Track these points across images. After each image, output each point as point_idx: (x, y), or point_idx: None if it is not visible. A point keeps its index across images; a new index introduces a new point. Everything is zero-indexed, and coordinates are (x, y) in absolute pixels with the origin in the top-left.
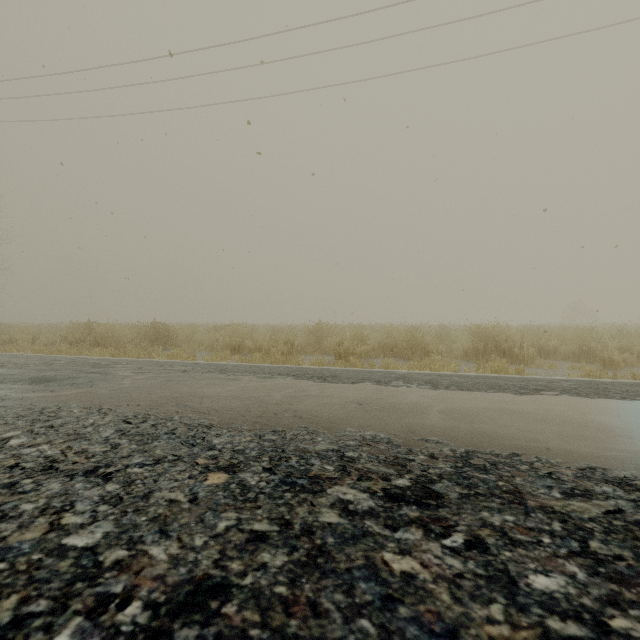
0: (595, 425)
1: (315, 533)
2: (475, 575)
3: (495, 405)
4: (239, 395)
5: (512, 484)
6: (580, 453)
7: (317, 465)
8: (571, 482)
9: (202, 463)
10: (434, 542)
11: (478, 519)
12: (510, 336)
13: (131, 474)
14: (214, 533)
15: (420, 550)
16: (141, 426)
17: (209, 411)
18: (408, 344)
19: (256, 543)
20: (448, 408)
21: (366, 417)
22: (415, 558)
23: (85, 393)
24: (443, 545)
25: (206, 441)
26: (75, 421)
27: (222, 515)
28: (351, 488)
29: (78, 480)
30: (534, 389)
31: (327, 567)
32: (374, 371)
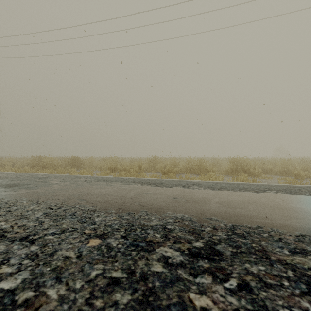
0: (299, 210)
1: (148, 279)
2: (246, 310)
3: (245, 198)
4: (112, 193)
5: (260, 245)
6: (294, 226)
7: (151, 234)
8: (293, 244)
9: (87, 233)
10: (219, 285)
11: (244, 269)
12: (248, 163)
13: (46, 240)
14: (88, 279)
15: (211, 291)
16: (57, 211)
17: (95, 202)
18: (198, 167)
19: (112, 286)
20: (220, 200)
21: (178, 205)
22: (208, 297)
23: (32, 192)
24: (225, 287)
25: (91, 219)
26: (23, 208)
27: (94, 266)
28: (170, 248)
29: (16, 243)
30: (263, 190)
31: (155, 304)
32: (181, 180)
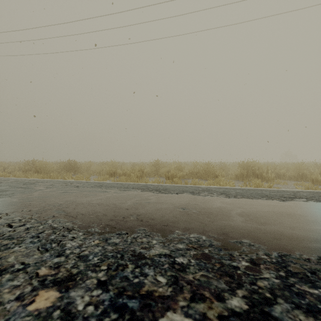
0: None
1: None
2: None
3: (273, 209)
4: (103, 202)
5: None
6: None
7: (150, 276)
8: None
9: (42, 274)
10: None
11: None
12: (260, 167)
13: None
14: None
15: None
16: (17, 229)
17: (77, 215)
18: (205, 171)
19: None
20: (243, 212)
21: (189, 220)
22: None
23: (1, 201)
24: None
25: (60, 245)
26: None
27: None
28: (185, 316)
29: None
30: (289, 197)
31: None
32: (188, 186)
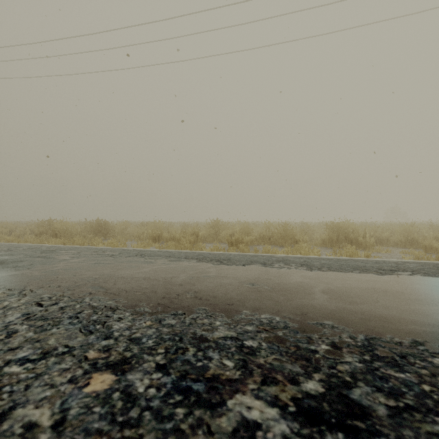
0: None
1: None
2: None
3: (367, 285)
4: (150, 276)
5: None
6: None
7: (215, 360)
8: None
9: (91, 357)
10: None
11: None
12: (355, 229)
13: (4, 376)
14: None
15: None
16: (50, 309)
17: (119, 292)
18: (281, 235)
19: None
20: (328, 288)
21: (259, 298)
22: None
23: (19, 275)
24: None
25: (105, 327)
26: None
27: None
28: (256, 398)
29: None
30: (389, 270)
31: None
32: (259, 255)
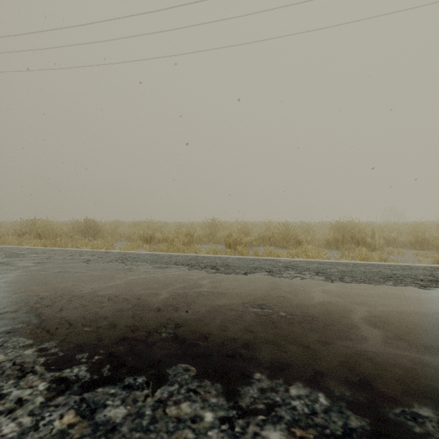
0: None
1: None
2: None
3: (421, 307)
4: (119, 293)
5: None
6: None
7: None
8: None
9: None
10: None
11: None
12: (362, 229)
13: None
14: None
15: None
16: None
17: (58, 327)
18: (283, 235)
19: None
20: (372, 314)
21: (277, 338)
22: None
23: None
24: None
25: None
26: None
27: None
28: None
29: None
30: (429, 280)
31: None
32: (261, 259)
